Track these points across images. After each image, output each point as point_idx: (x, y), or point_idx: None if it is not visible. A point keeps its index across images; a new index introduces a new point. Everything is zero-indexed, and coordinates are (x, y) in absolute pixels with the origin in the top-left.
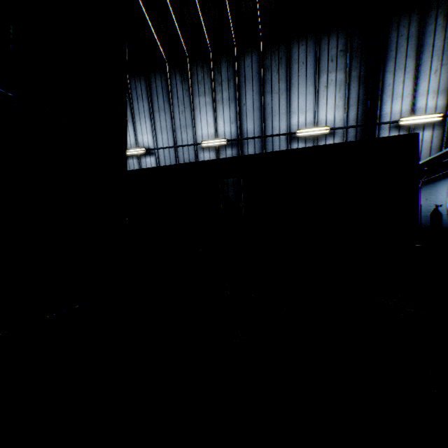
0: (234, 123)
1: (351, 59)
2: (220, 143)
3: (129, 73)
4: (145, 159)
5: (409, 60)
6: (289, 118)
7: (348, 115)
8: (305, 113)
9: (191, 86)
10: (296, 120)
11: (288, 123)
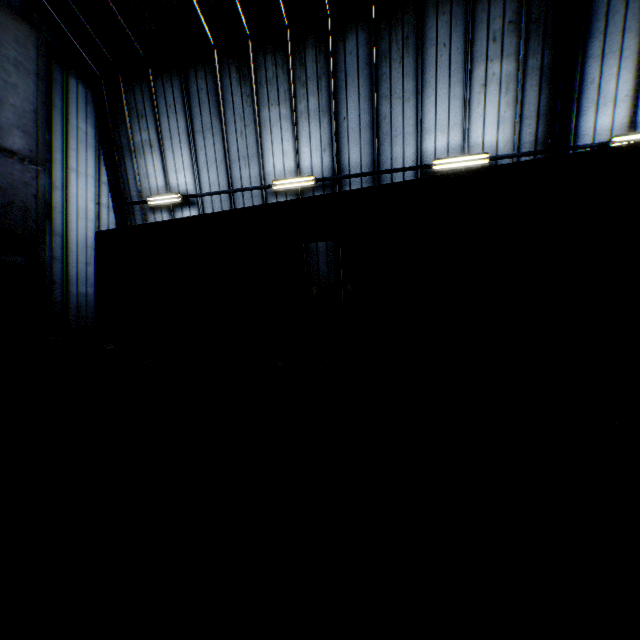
0: (328, 151)
1: (527, 37)
2: (305, 185)
3: (152, 69)
4: (182, 212)
5: (629, 36)
6: (420, 141)
7: (521, 135)
8: (447, 132)
9: (256, 89)
10: (432, 143)
11: (418, 149)
